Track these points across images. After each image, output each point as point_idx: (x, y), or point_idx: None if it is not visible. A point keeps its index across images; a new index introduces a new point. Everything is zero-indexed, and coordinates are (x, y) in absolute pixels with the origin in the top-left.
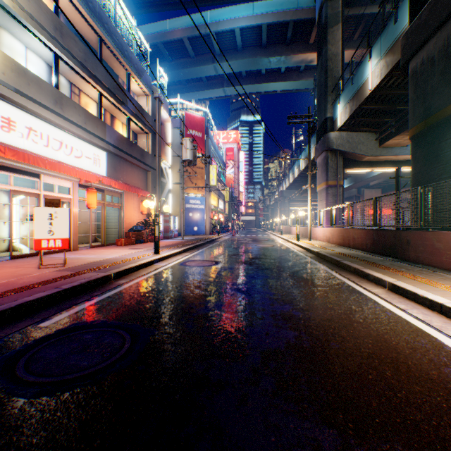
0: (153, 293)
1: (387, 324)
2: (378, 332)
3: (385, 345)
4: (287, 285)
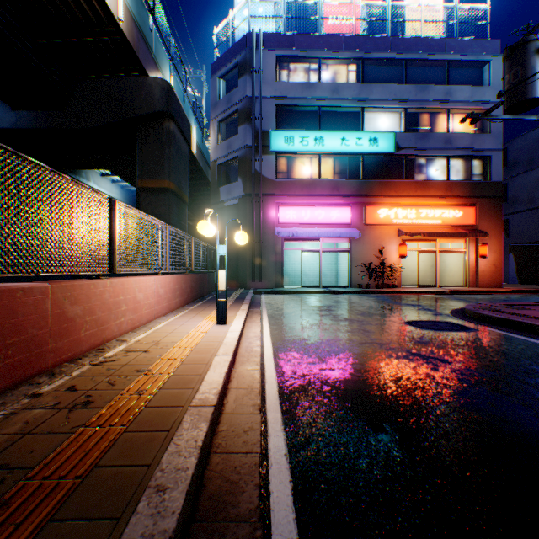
0: (517, 349)
1: (288, 337)
2: (299, 334)
3: (301, 330)
4: (383, 371)
